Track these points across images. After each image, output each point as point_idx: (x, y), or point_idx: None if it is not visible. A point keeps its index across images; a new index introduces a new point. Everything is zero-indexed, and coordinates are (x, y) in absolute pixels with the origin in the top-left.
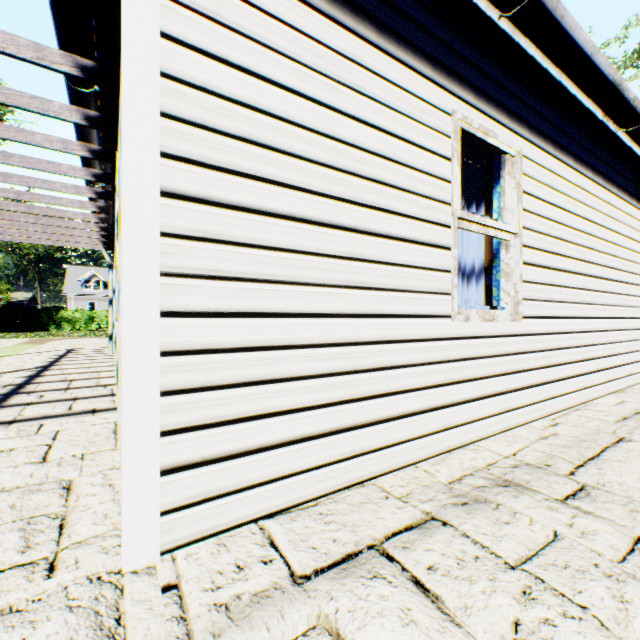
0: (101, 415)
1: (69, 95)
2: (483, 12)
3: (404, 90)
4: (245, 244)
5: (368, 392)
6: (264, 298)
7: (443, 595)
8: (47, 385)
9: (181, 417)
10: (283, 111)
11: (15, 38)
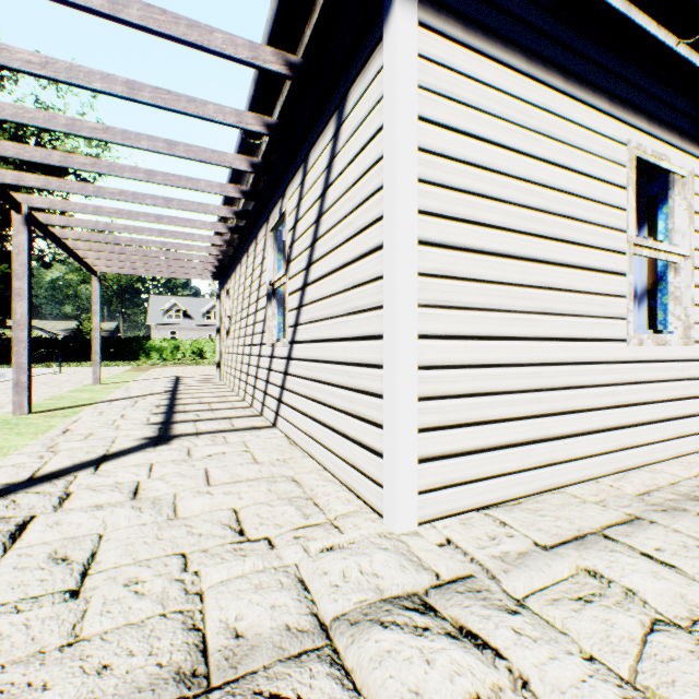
0: (266, 431)
1: (240, 147)
2: (661, 42)
3: (585, 128)
4: (468, 279)
5: (556, 409)
6: (480, 324)
7: (676, 565)
8: (192, 406)
9: (428, 419)
10: (493, 164)
11: (222, 108)
